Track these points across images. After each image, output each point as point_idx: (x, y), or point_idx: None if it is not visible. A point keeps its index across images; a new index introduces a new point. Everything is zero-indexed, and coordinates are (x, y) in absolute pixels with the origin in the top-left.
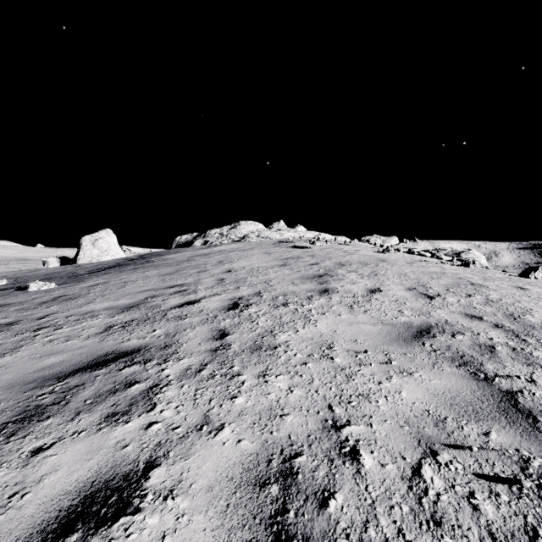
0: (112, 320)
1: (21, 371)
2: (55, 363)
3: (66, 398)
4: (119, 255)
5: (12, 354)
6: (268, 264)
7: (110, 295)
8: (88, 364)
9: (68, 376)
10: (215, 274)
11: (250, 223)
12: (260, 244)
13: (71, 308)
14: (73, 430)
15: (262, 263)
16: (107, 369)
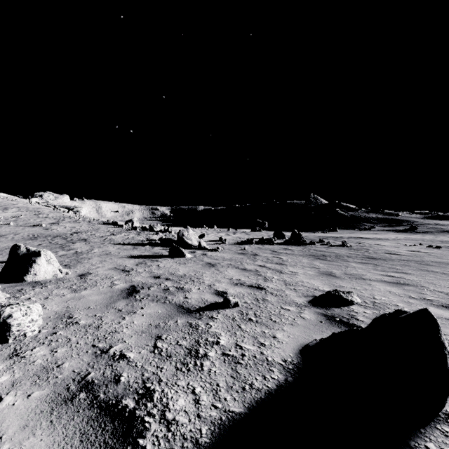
0: None
1: None
2: None
3: None
4: None
5: None
6: None
7: None
8: None
9: None
10: None
11: None
12: None
13: None
14: None
15: None
16: None
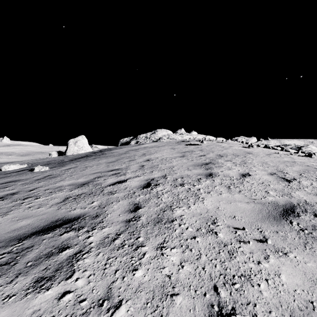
0: (70, 193)
1: (1, 231)
2: (23, 226)
3: (16, 259)
4: (89, 150)
5: (3, 216)
6: (172, 156)
7: (75, 175)
8: (42, 228)
9: (26, 238)
10: (139, 162)
11: (163, 130)
12: (169, 143)
13: (50, 184)
14: (7, 293)
15: (169, 155)
16: (53, 234)
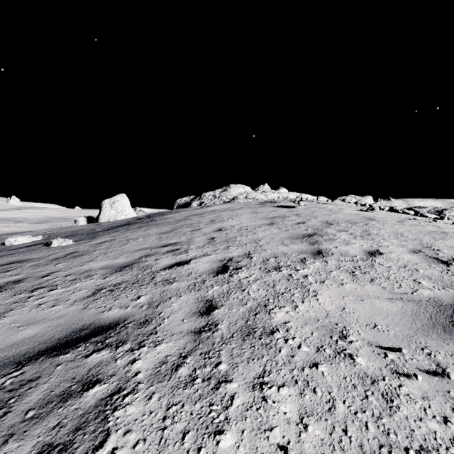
0: (103, 281)
1: None
2: (27, 338)
3: (8, 403)
4: (131, 215)
5: None
6: (255, 223)
7: (111, 252)
8: (57, 343)
9: (29, 361)
10: (207, 233)
11: (239, 187)
12: (248, 204)
13: (74, 266)
14: None
15: (250, 222)
16: (73, 354)
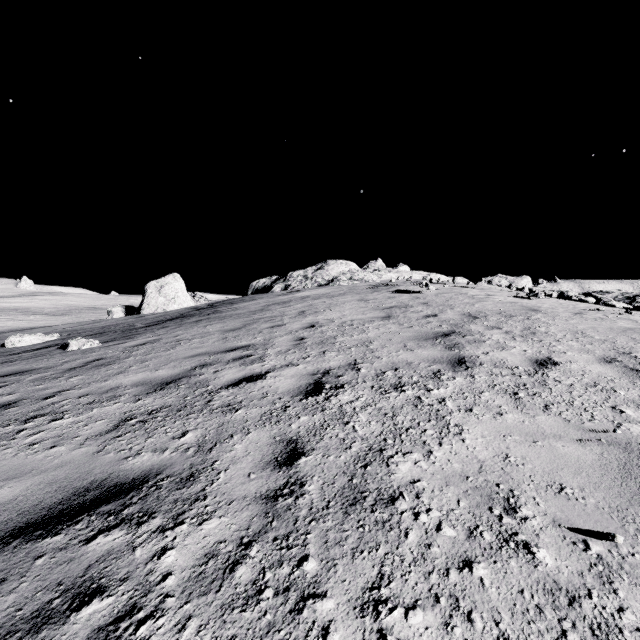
0: (133, 407)
1: None
2: (0, 504)
3: None
4: (187, 303)
5: None
6: (364, 316)
7: (152, 360)
8: (46, 514)
9: None
10: (293, 331)
11: (340, 263)
12: (353, 288)
13: (94, 381)
14: None
15: (356, 315)
16: (68, 535)
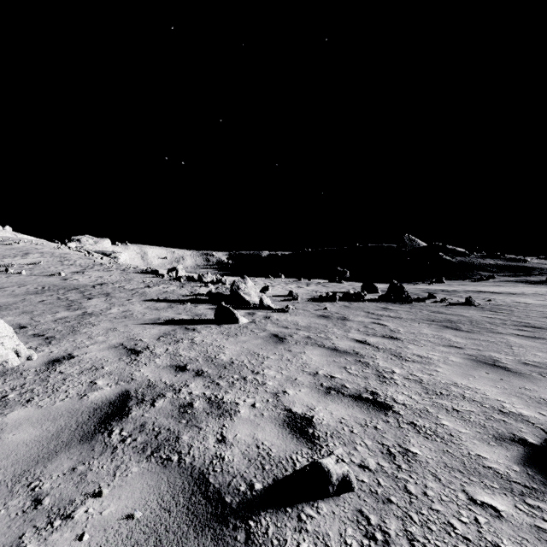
0: None
1: None
2: None
3: None
4: None
5: None
6: None
7: None
8: None
9: None
10: None
11: None
12: None
13: None
14: None
15: None
16: None
